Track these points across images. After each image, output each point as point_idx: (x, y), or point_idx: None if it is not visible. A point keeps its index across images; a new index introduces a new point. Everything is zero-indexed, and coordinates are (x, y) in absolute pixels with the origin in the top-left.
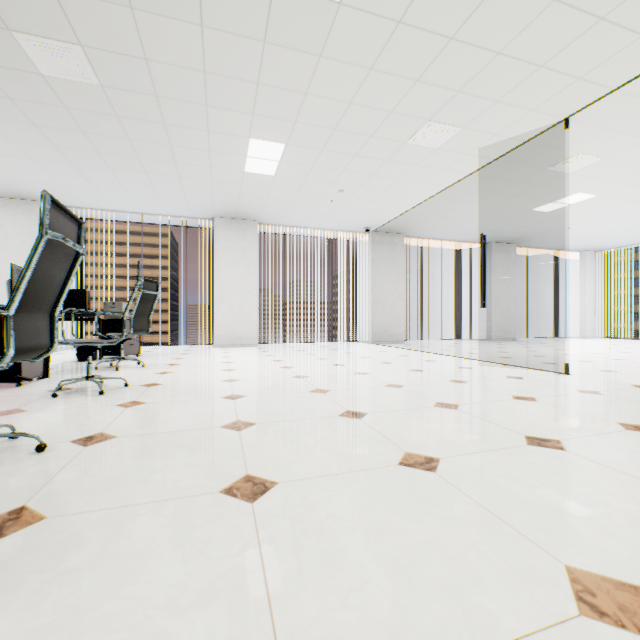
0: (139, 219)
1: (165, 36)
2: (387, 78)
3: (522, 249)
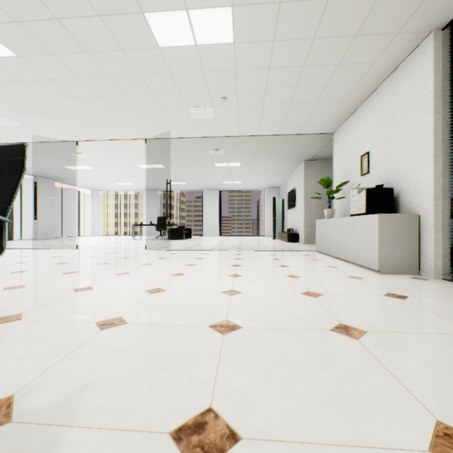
0: None
1: None
2: None
3: (59, 183)
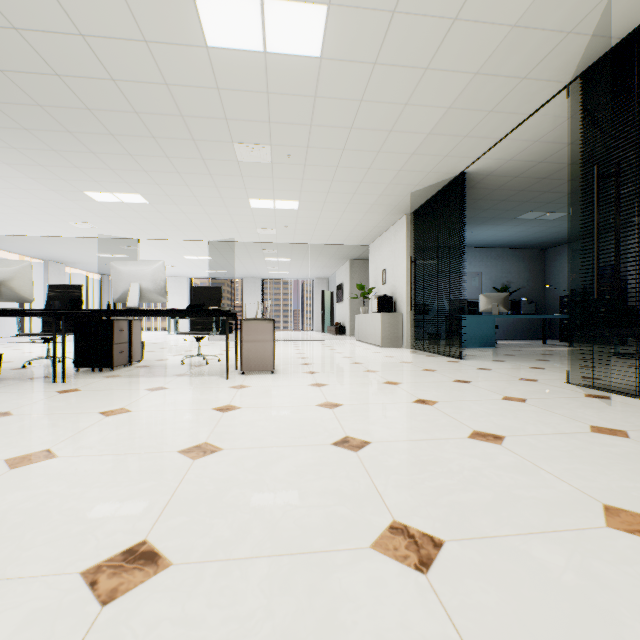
0: None
1: (4, 169)
2: (89, 212)
3: (66, 267)
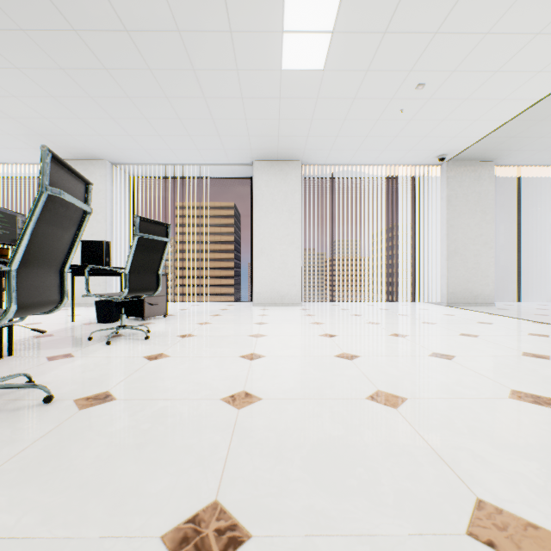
0: (182, 173)
1: None
2: None
3: None
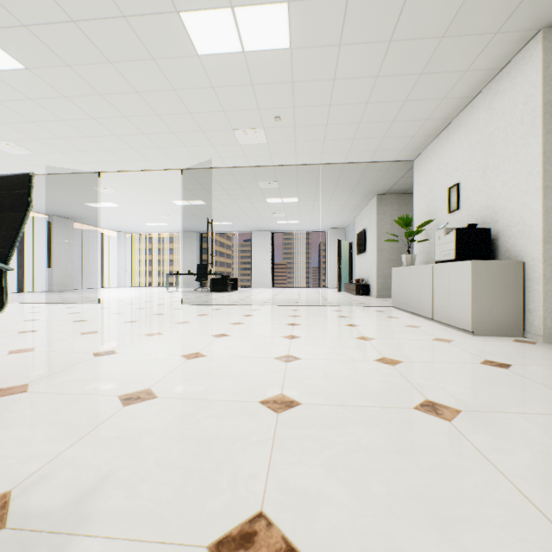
0: None
1: None
2: None
3: (79, 224)
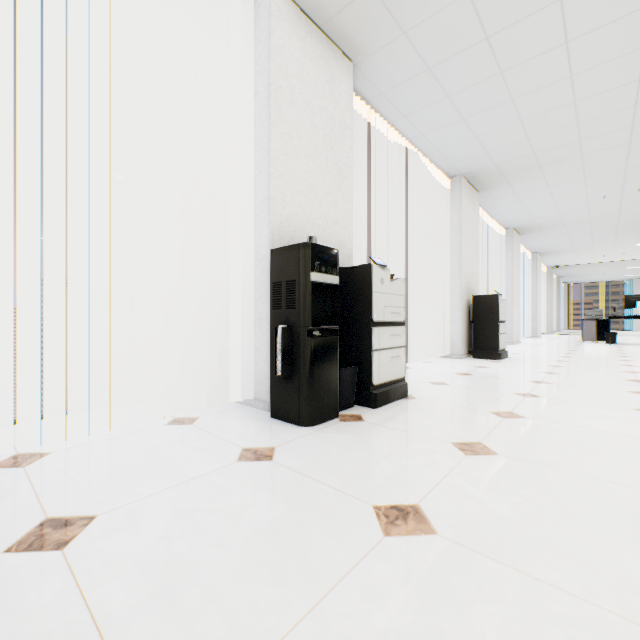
0: None
1: None
2: None
3: None
